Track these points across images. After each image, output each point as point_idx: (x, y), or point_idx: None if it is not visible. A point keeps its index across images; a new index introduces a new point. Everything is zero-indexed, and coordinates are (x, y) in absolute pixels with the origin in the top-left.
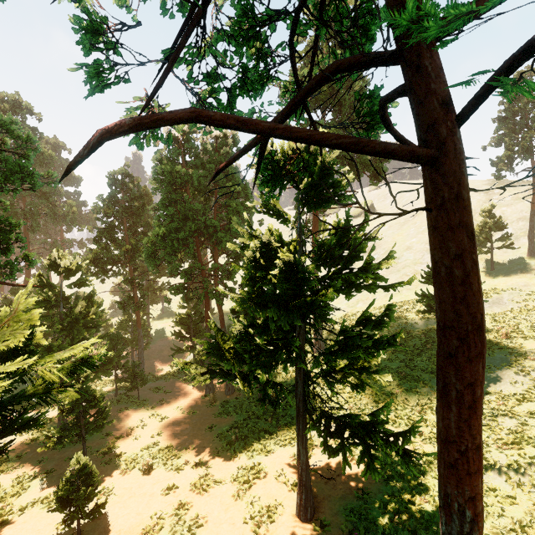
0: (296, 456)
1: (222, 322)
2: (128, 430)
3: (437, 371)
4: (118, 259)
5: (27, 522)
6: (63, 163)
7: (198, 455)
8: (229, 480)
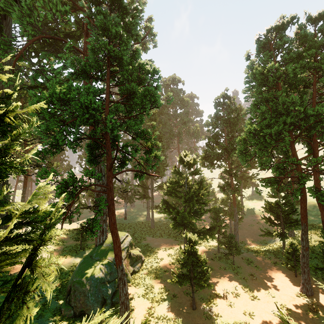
0: None
1: None
2: (224, 290)
3: None
4: (220, 156)
5: None
6: (194, 105)
7: None
8: None
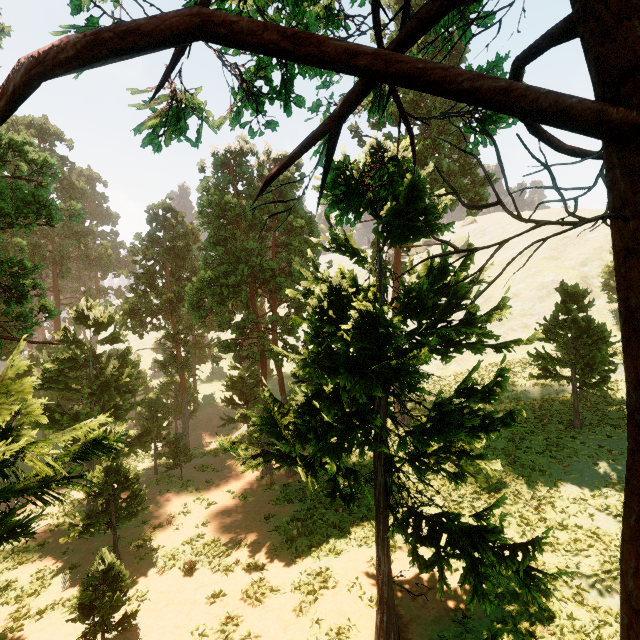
0: (374, 560)
1: (282, 387)
2: (168, 517)
3: (626, 494)
4: (158, 310)
5: (44, 630)
6: (97, 198)
7: (251, 553)
8: (289, 588)
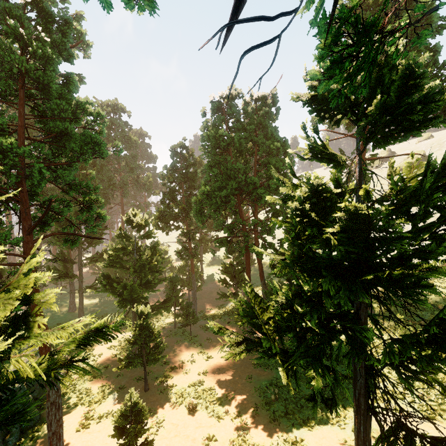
0: (347, 444)
1: (262, 274)
2: (180, 362)
3: None
4: (177, 216)
5: (100, 432)
6: (145, 146)
7: (237, 406)
8: None
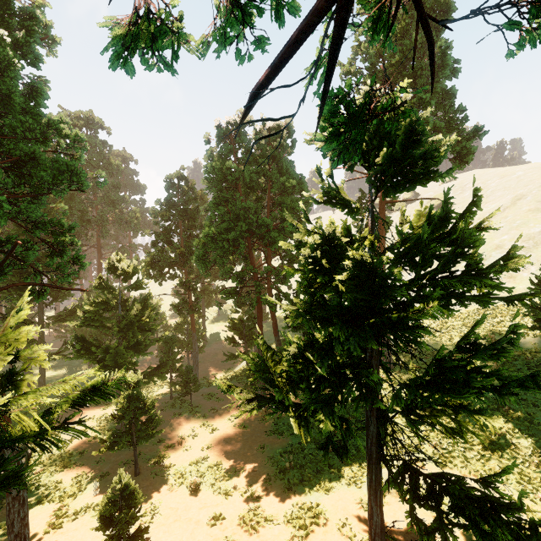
0: (363, 502)
1: (276, 330)
2: (179, 438)
3: None
4: (174, 262)
5: (78, 530)
6: (130, 173)
7: (248, 479)
8: (282, 519)
